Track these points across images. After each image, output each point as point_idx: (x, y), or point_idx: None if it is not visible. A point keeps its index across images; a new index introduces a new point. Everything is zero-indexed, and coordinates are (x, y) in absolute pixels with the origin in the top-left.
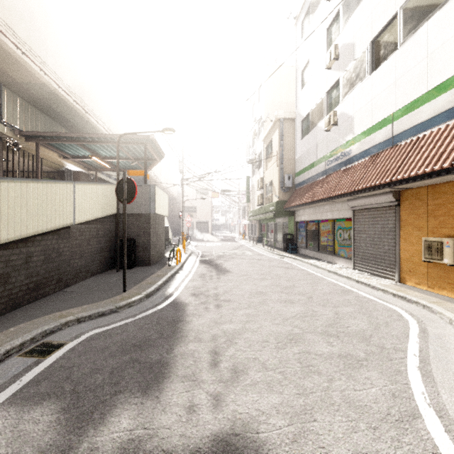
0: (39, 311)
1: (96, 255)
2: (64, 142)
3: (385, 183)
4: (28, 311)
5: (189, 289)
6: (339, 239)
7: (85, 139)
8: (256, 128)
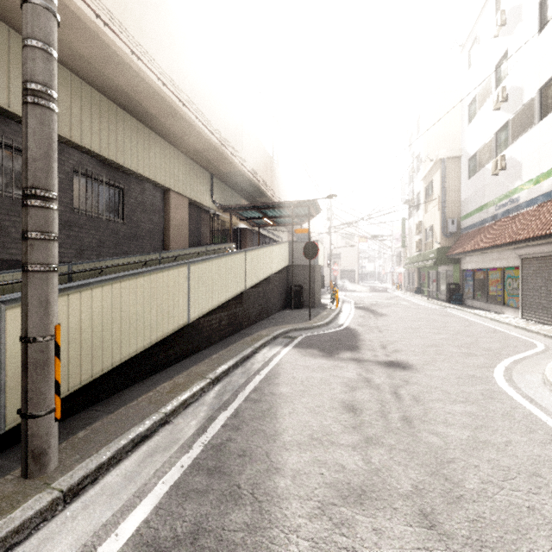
0: (269, 325)
1: (279, 296)
2: (248, 211)
3: (541, 235)
4: (263, 324)
5: (354, 323)
6: (508, 288)
7: (263, 207)
8: (414, 164)
